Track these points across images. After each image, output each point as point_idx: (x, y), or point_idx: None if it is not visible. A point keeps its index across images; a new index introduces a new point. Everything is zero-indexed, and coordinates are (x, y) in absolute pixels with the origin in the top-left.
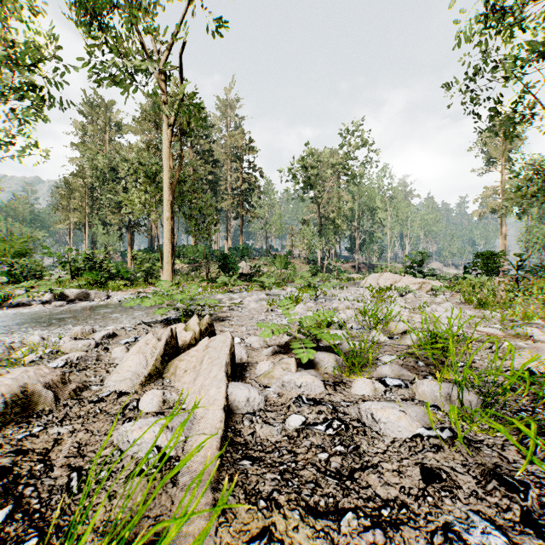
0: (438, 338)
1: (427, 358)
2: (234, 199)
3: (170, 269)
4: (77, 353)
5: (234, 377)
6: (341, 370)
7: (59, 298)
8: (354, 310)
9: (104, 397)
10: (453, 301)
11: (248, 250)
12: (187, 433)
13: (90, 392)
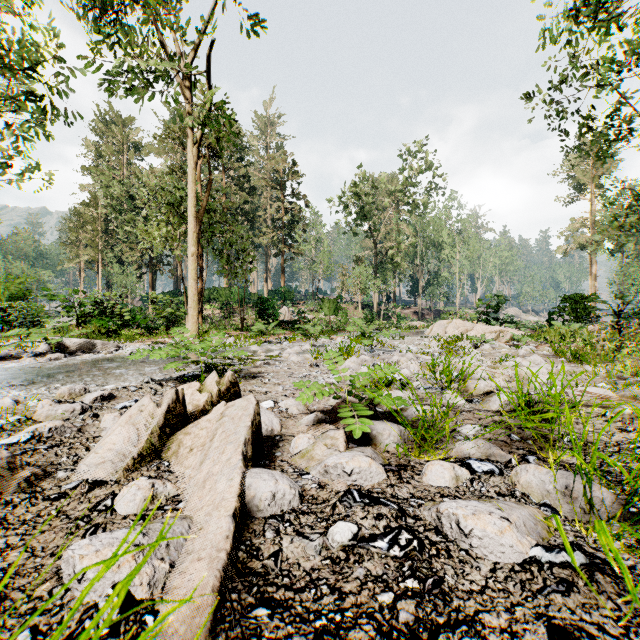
0: (534, 402)
1: (522, 428)
2: (275, 233)
3: (196, 315)
4: (49, 423)
5: (258, 459)
6: (406, 446)
7: (56, 349)
8: (420, 364)
9: (68, 490)
10: (540, 353)
11: (291, 293)
12: (175, 555)
13: (53, 480)
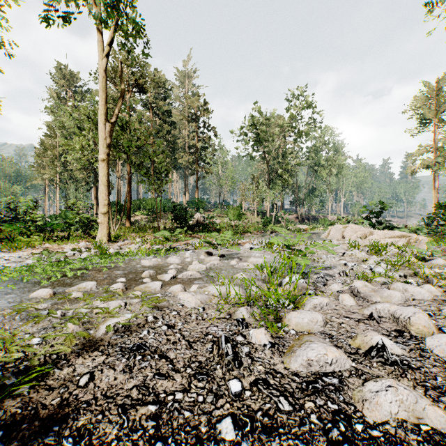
0: None
1: None
2: (190, 156)
3: (106, 220)
4: None
5: None
6: None
7: None
8: None
9: None
10: None
11: (203, 203)
12: None
13: None
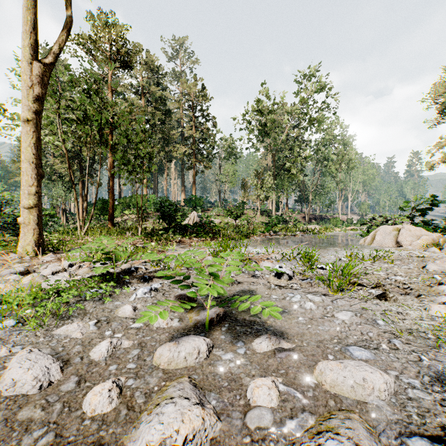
0: None
1: None
2: (186, 148)
3: (33, 219)
4: None
5: None
6: None
7: None
8: None
9: None
10: None
11: (200, 201)
12: None
13: None
